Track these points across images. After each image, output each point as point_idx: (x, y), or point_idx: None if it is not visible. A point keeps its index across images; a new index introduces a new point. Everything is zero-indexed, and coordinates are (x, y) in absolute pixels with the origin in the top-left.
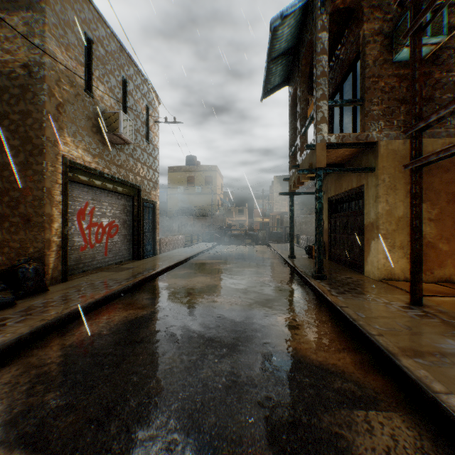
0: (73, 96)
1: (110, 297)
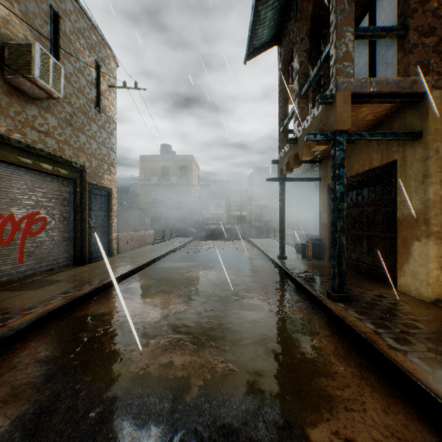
0: None
1: None
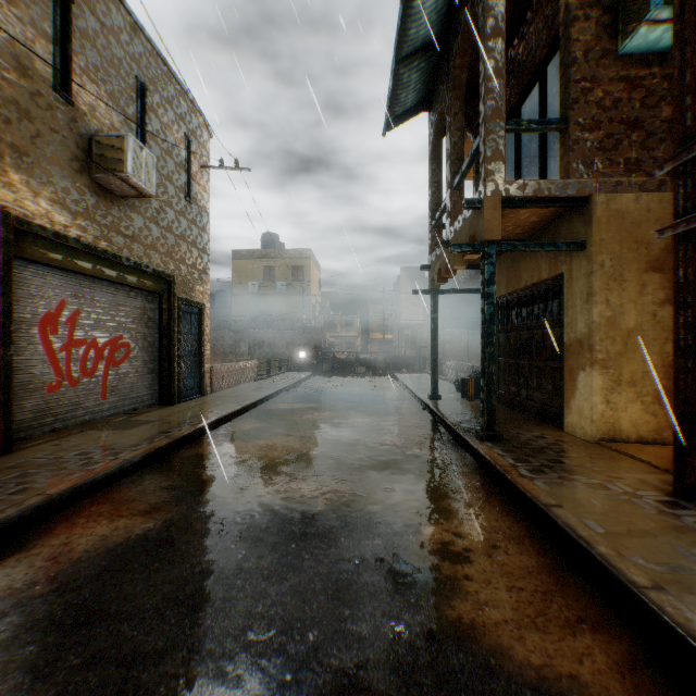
0: (27, 95)
1: (86, 489)
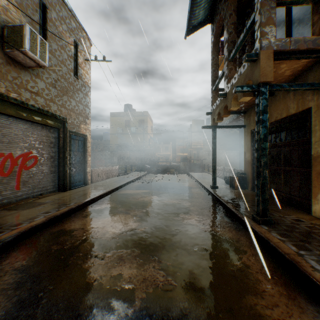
0: None
1: None
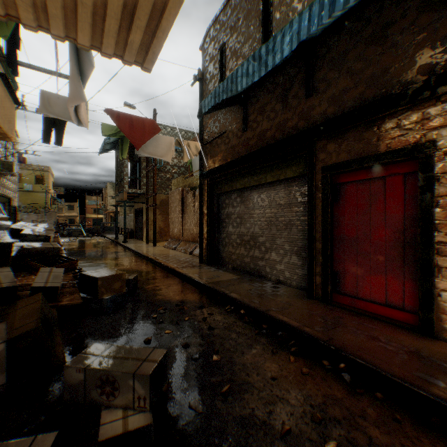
0: None
1: None
